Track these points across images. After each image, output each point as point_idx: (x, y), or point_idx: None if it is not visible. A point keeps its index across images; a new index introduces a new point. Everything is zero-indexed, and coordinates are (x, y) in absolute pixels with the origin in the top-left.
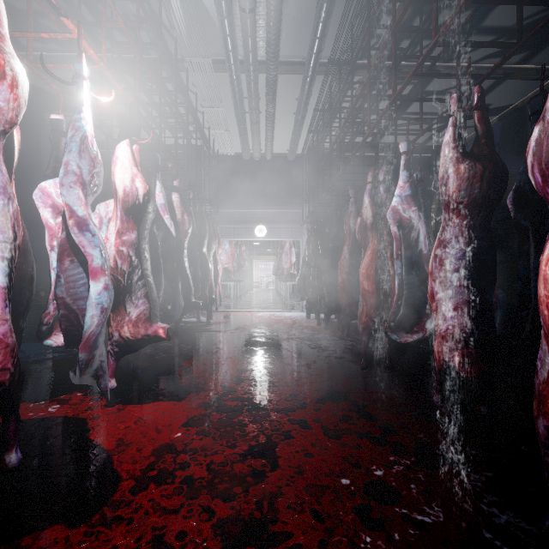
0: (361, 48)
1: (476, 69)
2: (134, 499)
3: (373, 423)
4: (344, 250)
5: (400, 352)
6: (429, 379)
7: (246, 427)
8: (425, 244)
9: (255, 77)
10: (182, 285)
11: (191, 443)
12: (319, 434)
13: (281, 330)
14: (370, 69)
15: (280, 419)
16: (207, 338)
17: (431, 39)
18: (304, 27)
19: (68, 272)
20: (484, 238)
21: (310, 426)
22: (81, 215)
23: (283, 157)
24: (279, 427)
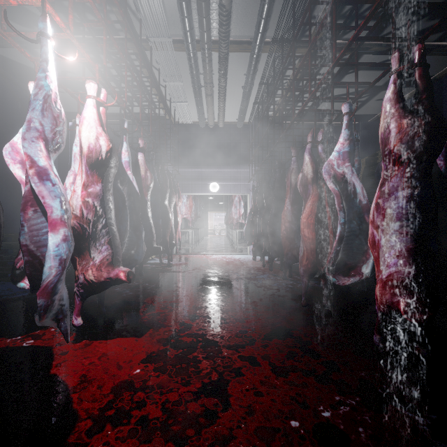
0: (302, 23)
1: (400, 46)
2: (89, 442)
3: (317, 360)
4: (286, 203)
5: (335, 291)
6: (363, 316)
7: (200, 364)
8: (362, 195)
9: (209, 55)
10: (146, 232)
11: (149, 380)
12: (267, 371)
13: (232, 271)
14: (311, 41)
15: (231, 356)
16: (168, 277)
17: (361, 20)
18: (251, 10)
19: (32, 221)
20: (425, 189)
21: (259, 363)
22: (42, 167)
23: (233, 125)
24: (230, 364)
